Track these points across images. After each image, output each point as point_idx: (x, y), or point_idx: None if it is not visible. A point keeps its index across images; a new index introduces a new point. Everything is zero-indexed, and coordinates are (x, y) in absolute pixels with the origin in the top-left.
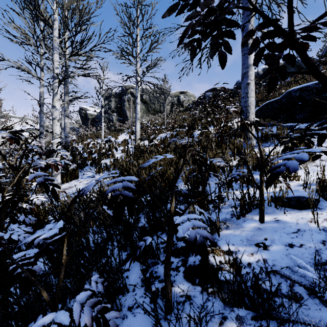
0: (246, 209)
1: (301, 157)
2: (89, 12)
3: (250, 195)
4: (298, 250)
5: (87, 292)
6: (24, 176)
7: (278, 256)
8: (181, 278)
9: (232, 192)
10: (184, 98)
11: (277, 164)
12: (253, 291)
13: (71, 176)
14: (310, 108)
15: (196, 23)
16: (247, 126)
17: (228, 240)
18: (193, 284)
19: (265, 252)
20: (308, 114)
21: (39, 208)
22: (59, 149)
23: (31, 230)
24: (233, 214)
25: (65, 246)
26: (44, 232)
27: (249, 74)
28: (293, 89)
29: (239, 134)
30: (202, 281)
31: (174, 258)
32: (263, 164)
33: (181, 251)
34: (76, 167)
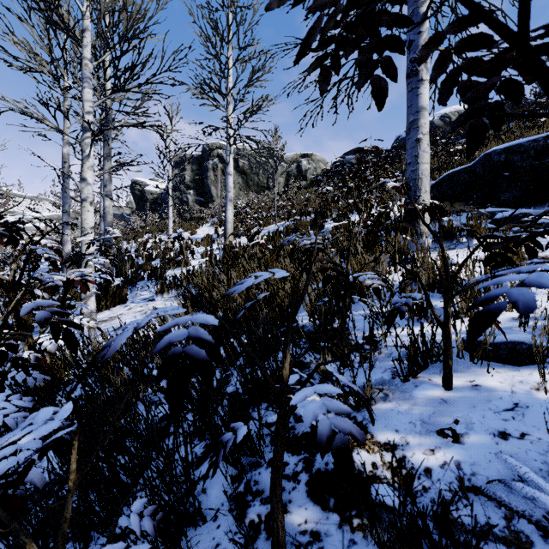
0: (419, 364)
1: (539, 282)
2: (144, 16)
3: (425, 339)
4: (518, 445)
5: (116, 546)
6: (14, 307)
7: (480, 455)
8: (303, 496)
9: (392, 331)
10: (308, 165)
11: (489, 293)
12: (438, 533)
13: (115, 298)
14: (524, 182)
15: (331, 18)
16: (421, 215)
17: (387, 422)
18: (324, 509)
19: (457, 447)
20: (520, 193)
21: (54, 356)
22: (90, 254)
23: (31, 404)
24: (396, 373)
25: (73, 454)
26: (32, 428)
27: (420, 124)
28: (495, 150)
29: (403, 226)
30: (340, 504)
31: (290, 455)
32: (451, 283)
33: (302, 442)
34: (124, 282)
